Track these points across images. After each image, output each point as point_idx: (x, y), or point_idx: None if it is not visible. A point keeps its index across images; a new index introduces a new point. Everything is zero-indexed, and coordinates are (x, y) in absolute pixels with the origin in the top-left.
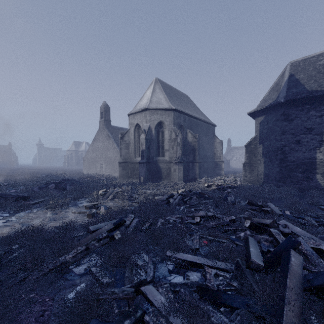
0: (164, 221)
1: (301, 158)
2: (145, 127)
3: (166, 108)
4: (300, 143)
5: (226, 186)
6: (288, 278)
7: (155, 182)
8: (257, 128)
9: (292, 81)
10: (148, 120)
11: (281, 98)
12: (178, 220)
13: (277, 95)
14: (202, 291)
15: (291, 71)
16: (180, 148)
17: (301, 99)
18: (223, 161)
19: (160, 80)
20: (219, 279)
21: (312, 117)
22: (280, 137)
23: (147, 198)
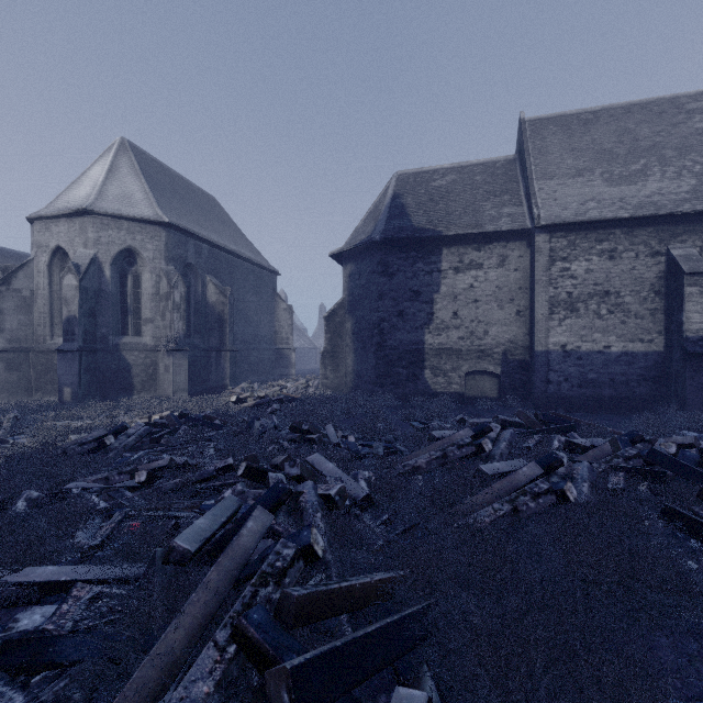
0: (40, 495)
1: (406, 342)
2: (81, 258)
3: (146, 218)
4: (405, 316)
5: (275, 398)
6: (215, 564)
7: (113, 400)
8: (346, 285)
9: (396, 206)
10: (91, 240)
11: (376, 234)
12: (97, 487)
13: (373, 227)
14: (6, 651)
15: (397, 188)
16: (181, 316)
17: (405, 240)
18: (294, 349)
19: (135, 146)
20: (96, 606)
21: (419, 272)
22: (377, 304)
23: (48, 442)
